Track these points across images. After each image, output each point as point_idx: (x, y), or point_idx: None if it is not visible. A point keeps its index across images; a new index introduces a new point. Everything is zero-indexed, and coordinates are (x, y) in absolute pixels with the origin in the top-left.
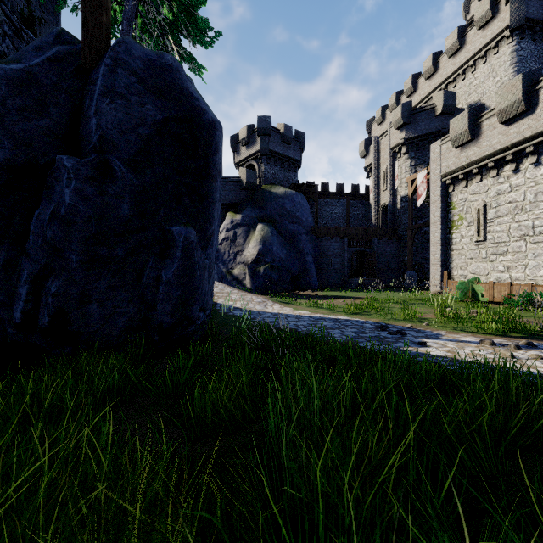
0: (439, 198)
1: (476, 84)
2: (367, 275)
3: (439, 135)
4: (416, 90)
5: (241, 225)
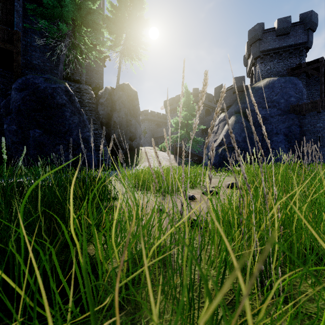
0: None
1: None
2: None
3: None
4: None
5: (222, 120)
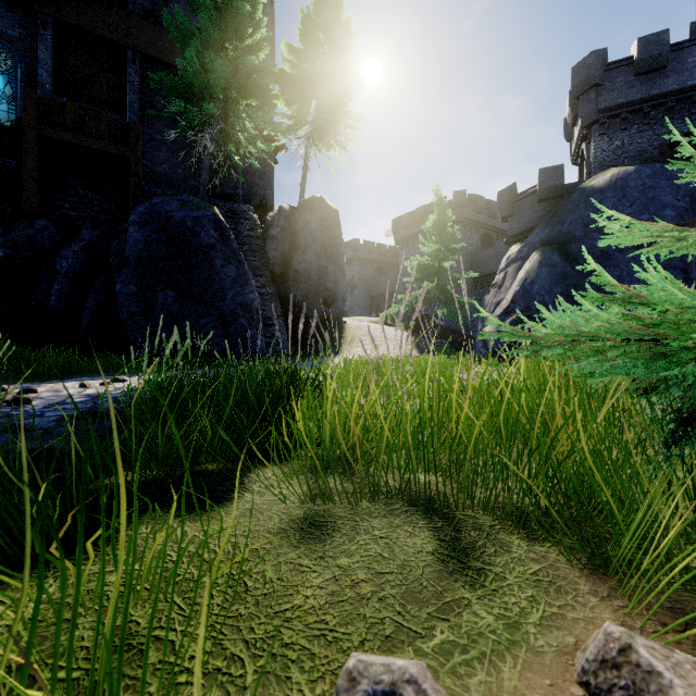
0: None
1: None
2: None
3: None
4: None
5: (514, 260)
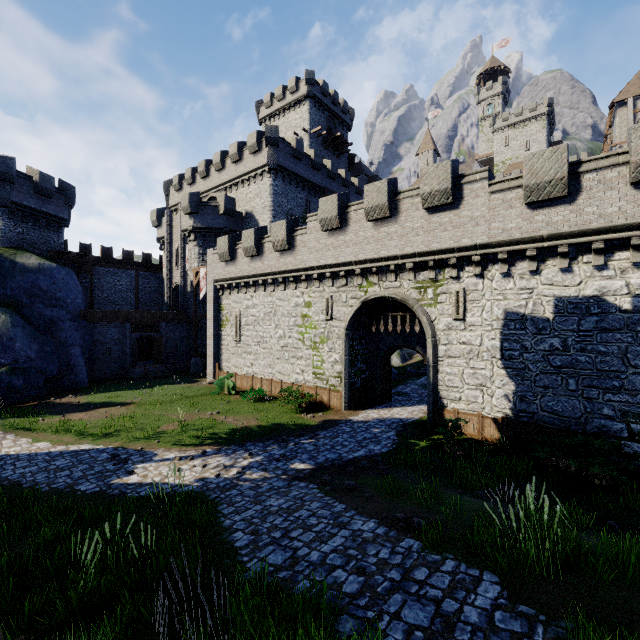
0: (213, 300)
1: (250, 197)
2: (155, 361)
3: (223, 232)
4: (209, 175)
5: None
